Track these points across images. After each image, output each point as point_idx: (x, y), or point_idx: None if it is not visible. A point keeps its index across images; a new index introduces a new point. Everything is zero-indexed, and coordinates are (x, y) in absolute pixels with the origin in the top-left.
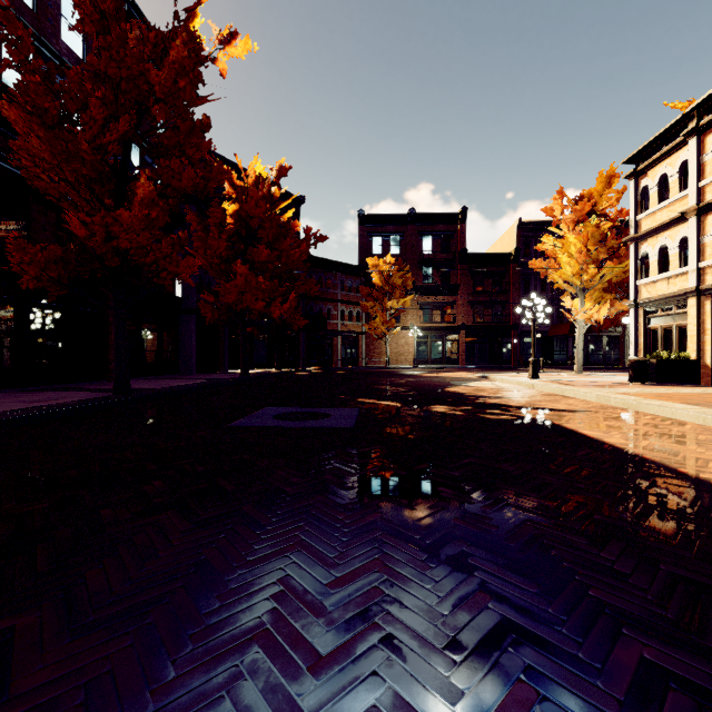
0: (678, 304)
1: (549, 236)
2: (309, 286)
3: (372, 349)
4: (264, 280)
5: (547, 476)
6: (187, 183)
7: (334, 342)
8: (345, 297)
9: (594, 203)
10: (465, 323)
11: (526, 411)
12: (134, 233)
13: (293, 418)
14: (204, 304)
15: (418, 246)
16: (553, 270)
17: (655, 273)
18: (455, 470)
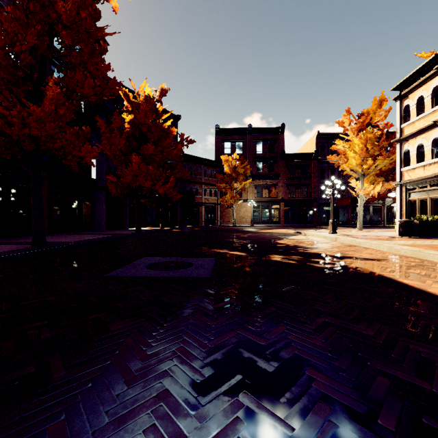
0: (431, 183)
1: (339, 140)
2: (183, 173)
3: (224, 214)
4: (152, 168)
5: (417, 346)
6: (88, 89)
7: (199, 209)
8: (207, 181)
9: (370, 117)
10: (283, 197)
11: (342, 259)
12: (43, 124)
13: (162, 268)
14: (110, 183)
15: (254, 148)
16: (343, 162)
17: (414, 162)
18: (315, 335)
